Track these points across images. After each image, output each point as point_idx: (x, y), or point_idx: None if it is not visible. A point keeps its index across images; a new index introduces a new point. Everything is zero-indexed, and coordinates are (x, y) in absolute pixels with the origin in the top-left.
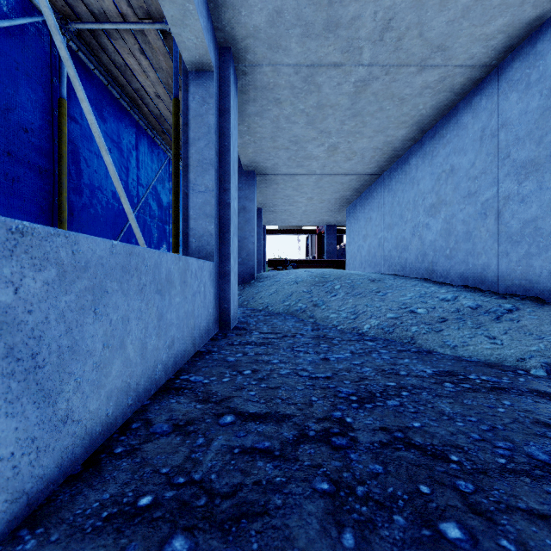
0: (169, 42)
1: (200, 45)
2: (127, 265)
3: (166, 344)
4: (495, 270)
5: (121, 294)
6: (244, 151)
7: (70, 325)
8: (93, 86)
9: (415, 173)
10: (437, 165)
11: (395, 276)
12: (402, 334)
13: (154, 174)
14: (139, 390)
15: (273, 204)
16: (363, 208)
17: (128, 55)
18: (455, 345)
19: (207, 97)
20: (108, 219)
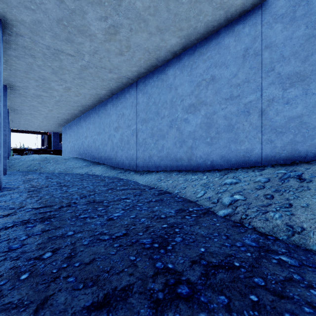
0: None
1: None
2: None
3: None
4: (95, 156)
5: None
6: None
7: None
8: None
9: (82, 124)
10: (87, 125)
11: (75, 158)
12: (65, 171)
13: None
14: None
15: (18, 120)
16: (69, 130)
17: None
18: (74, 172)
19: None
20: None
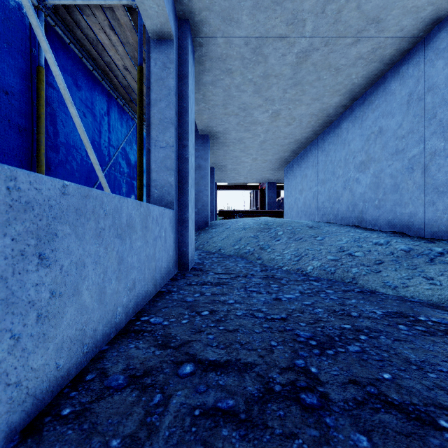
0: (134, 18)
1: (161, 13)
2: (83, 208)
3: (127, 287)
4: (422, 218)
5: (75, 237)
6: (199, 117)
7: (3, 273)
8: (69, 58)
9: (346, 135)
10: (367, 128)
11: (329, 224)
12: (343, 275)
13: (123, 137)
14: (96, 336)
15: (223, 164)
16: (299, 167)
17: (99, 30)
18: (395, 286)
19: (167, 63)
20: (82, 174)
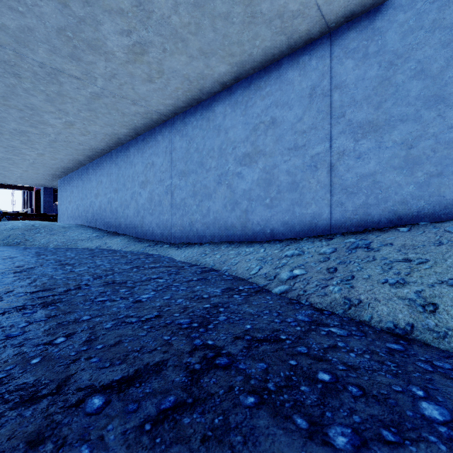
0: None
1: None
2: None
3: None
4: (110, 223)
5: None
6: None
7: None
8: None
9: (91, 176)
10: (98, 177)
11: (79, 226)
12: (65, 245)
13: None
14: None
15: None
16: (69, 184)
17: None
18: (79, 246)
19: None
20: None
